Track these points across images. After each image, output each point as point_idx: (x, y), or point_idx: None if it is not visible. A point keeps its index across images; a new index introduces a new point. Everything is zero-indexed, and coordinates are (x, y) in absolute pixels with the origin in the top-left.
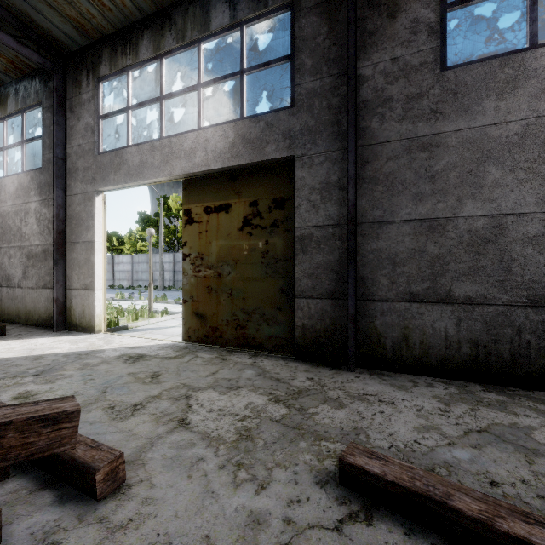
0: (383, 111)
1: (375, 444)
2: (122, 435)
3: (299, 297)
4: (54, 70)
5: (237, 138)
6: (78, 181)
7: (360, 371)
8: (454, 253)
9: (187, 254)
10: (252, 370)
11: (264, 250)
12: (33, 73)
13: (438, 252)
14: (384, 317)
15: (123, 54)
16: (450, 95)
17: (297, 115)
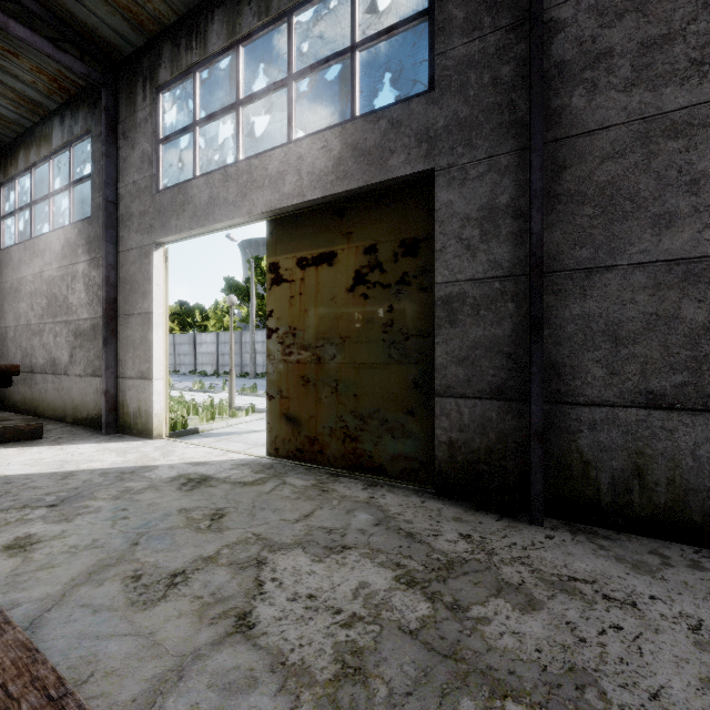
0: (594, 75)
1: None
2: (135, 644)
3: (443, 396)
4: (103, 83)
5: (344, 149)
6: (133, 232)
7: (552, 525)
8: None
9: (274, 328)
10: (367, 512)
11: (386, 321)
12: (81, 93)
13: (707, 319)
14: (596, 433)
15: (188, 49)
16: None
17: (440, 102)
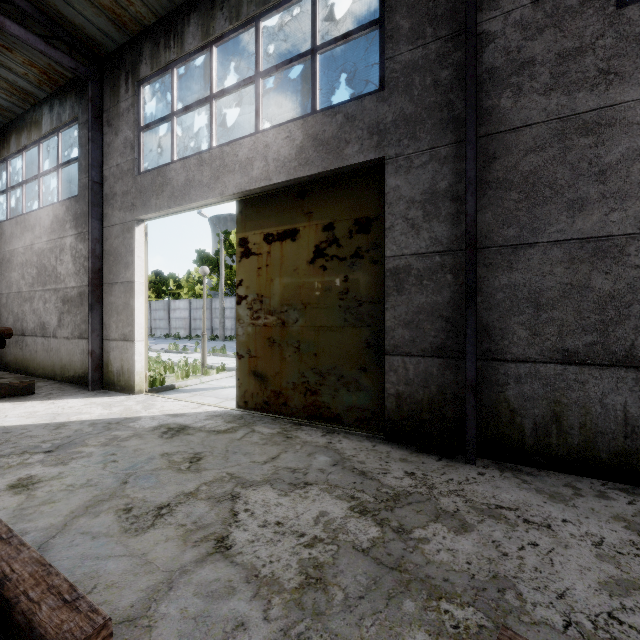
0: (519, 80)
1: (538, 617)
2: (130, 563)
3: (391, 354)
4: (90, 76)
5: (306, 140)
6: (116, 209)
7: (484, 464)
8: (639, 289)
9: (243, 295)
10: (326, 455)
11: (342, 290)
12: (69, 84)
13: (612, 288)
14: (521, 385)
15: (167, 48)
16: (632, 44)
17: (389, 100)
